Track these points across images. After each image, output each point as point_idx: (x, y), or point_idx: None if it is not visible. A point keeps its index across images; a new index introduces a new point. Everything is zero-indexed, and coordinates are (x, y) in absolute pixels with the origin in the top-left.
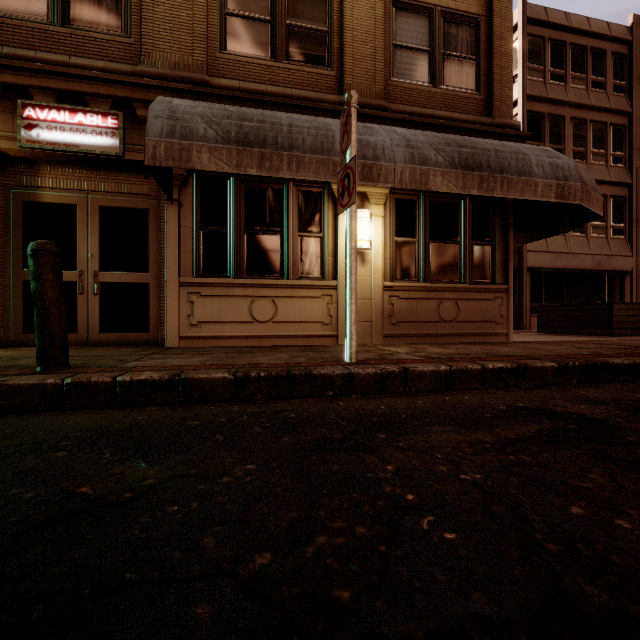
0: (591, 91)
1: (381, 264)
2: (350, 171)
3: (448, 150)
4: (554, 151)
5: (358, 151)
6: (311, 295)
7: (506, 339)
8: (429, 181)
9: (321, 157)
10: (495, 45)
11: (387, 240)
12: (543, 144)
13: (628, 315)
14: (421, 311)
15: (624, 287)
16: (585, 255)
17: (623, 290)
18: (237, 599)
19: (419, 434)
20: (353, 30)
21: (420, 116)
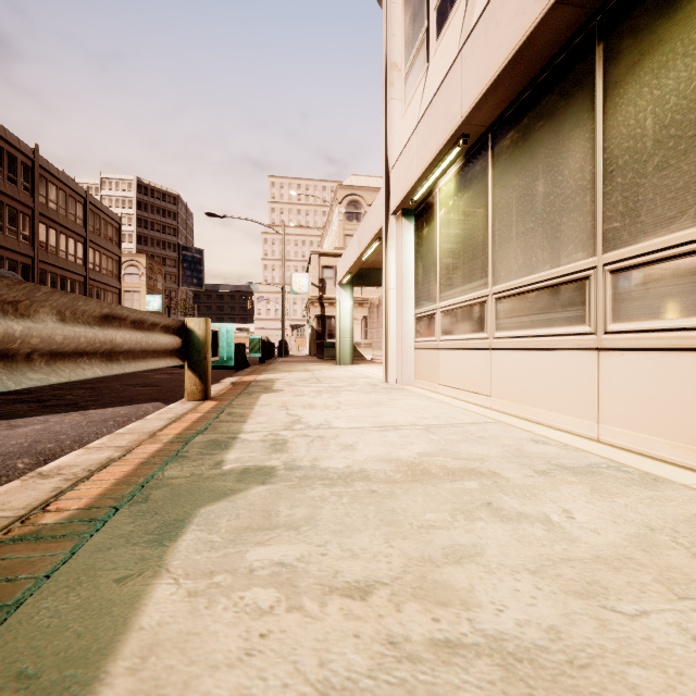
0: (8, 183)
1: None
2: None
3: None
4: (18, 276)
5: None
6: None
7: None
8: None
9: None
10: None
11: None
12: None
13: None
14: None
15: None
16: None
17: None
18: None
19: None
20: None
21: None
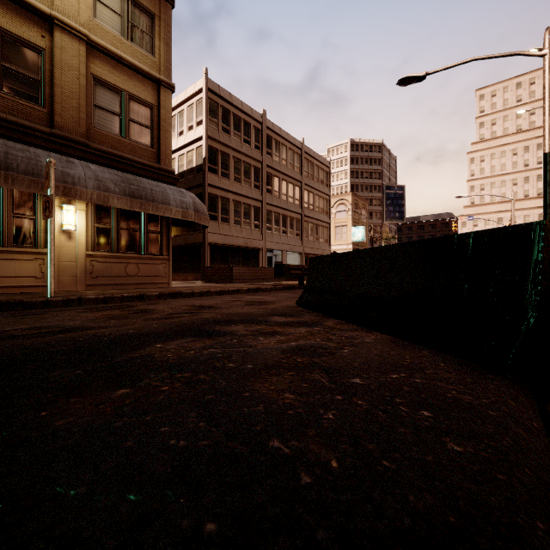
0: (243, 144)
1: (84, 240)
2: (50, 200)
3: (123, 185)
4: (186, 193)
5: (61, 178)
6: (25, 258)
7: (168, 286)
8: (110, 201)
9: (32, 178)
10: (162, 124)
11: (89, 225)
12: (218, 168)
13: (240, 273)
14: (114, 270)
15: (259, 257)
16: (240, 238)
17: (259, 259)
18: (1, 324)
19: (67, 311)
20: (62, 88)
21: (113, 154)
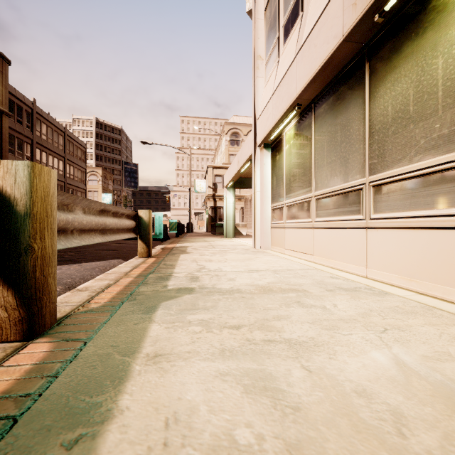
0: (17, 123)
1: None
2: None
3: None
4: None
5: None
6: None
7: None
8: None
9: None
10: (4, 137)
11: None
12: None
13: None
14: None
15: None
16: None
17: None
18: None
19: None
20: None
21: None
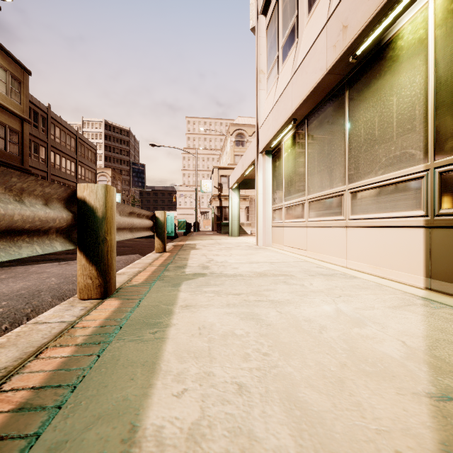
0: (33, 128)
1: None
2: None
3: None
4: None
5: None
6: None
7: None
8: None
9: None
10: (25, 143)
11: None
12: None
13: None
14: None
15: None
16: None
17: None
18: None
19: None
20: None
21: (4, 162)
